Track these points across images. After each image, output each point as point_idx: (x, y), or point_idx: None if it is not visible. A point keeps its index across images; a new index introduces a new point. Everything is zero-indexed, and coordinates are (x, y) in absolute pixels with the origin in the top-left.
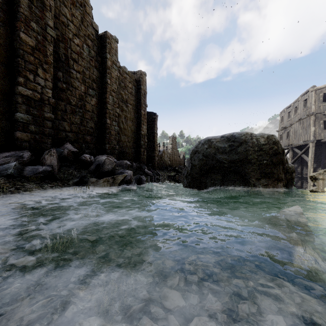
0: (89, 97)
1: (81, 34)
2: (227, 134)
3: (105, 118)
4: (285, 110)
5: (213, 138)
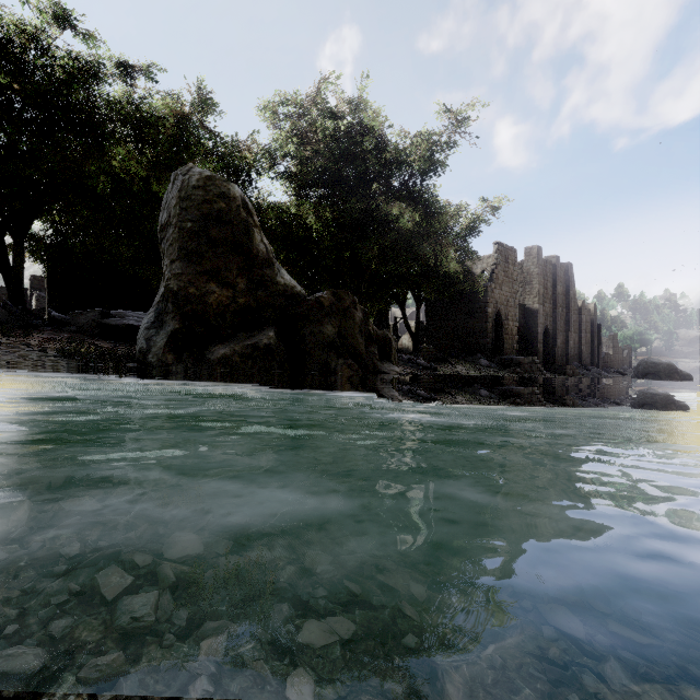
0: (575, 338)
1: (574, 311)
2: (653, 361)
3: (581, 346)
4: None
5: (647, 361)
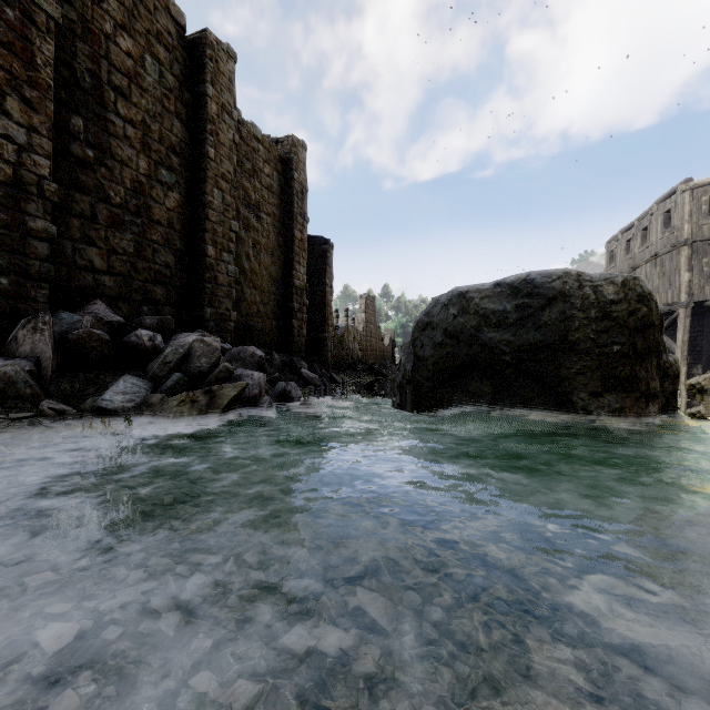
0: (160, 189)
1: (139, 28)
2: (512, 278)
3: (203, 244)
4: (619, 237)
5: (473, 289)
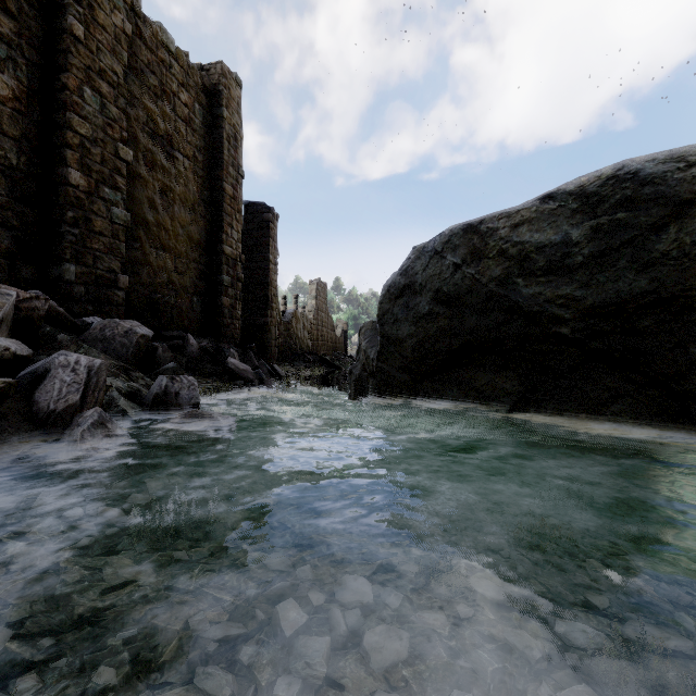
0: None
1: None
2: (581, 181)
3: (63, 166)
4: None
5: (495, 214)
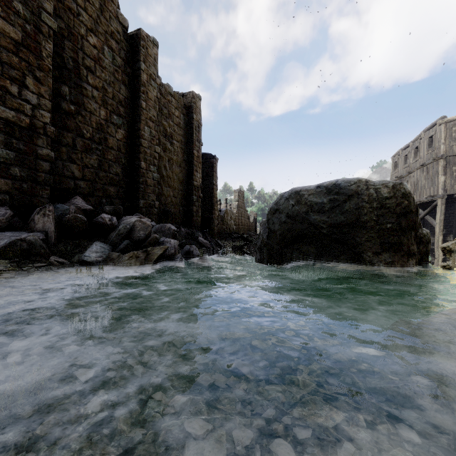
0: (113, 127)
1: (100, 30)
2: (327, 183)
3: (138, 161)
4: (400, 153)
5: (304, 189)
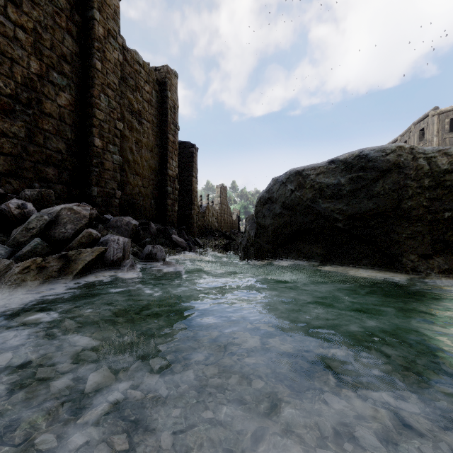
0: (52, 88)
1: None
2: (345, 155)
3: (91, 136)
4: None
5: (309, 167)
